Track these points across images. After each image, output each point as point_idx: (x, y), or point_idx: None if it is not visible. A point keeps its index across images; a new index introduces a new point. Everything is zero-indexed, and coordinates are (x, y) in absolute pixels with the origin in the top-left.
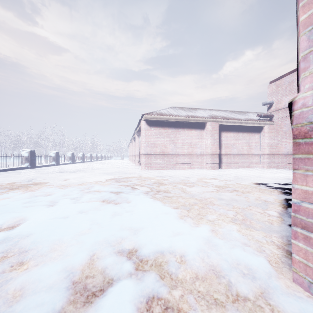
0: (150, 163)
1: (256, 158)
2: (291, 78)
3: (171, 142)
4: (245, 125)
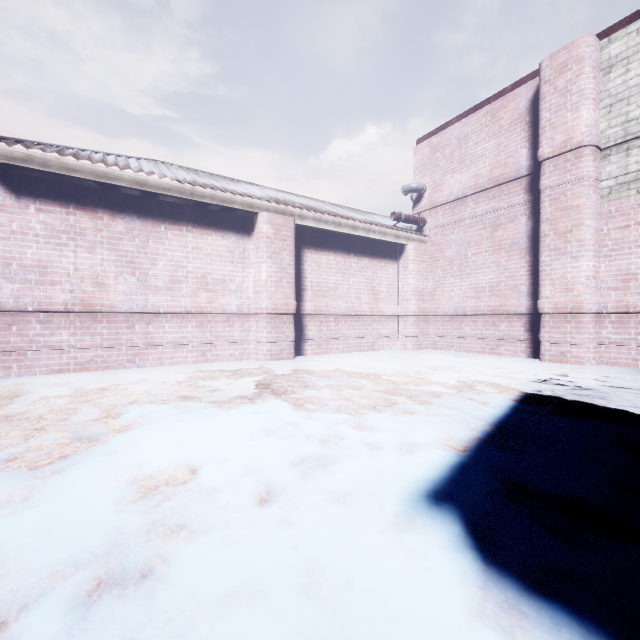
0: (21, 347)
1: (389, 324)
2: (463, 130)
3: (125, 266)
4: (364, 236)
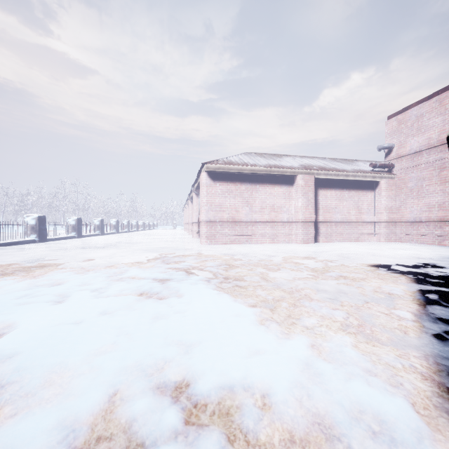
0: (215, 234)
1: (368, 227)
2: (419, 111)
3: (245, 203)
4: (352, 179)
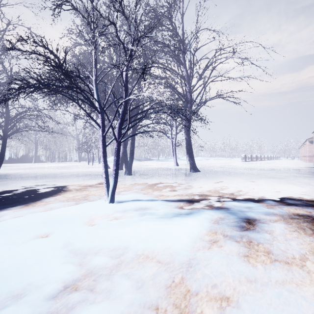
0: (312, 160)
1: None
2: None
3: None
4: None
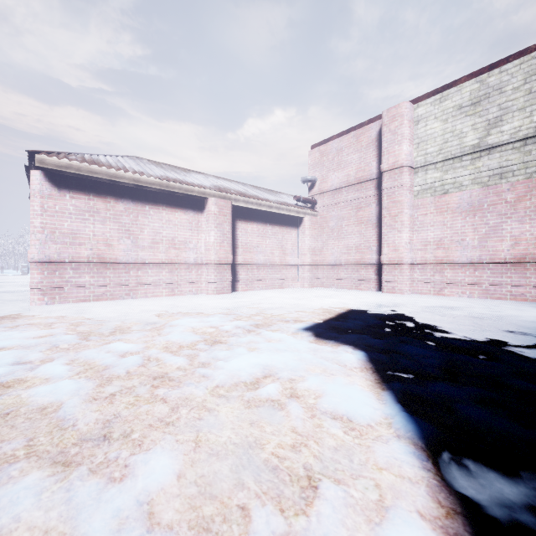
0: (61, 285)
1: (292, 270)
2: (340, 145)
3: (124, 233)
4: (276, 212)
